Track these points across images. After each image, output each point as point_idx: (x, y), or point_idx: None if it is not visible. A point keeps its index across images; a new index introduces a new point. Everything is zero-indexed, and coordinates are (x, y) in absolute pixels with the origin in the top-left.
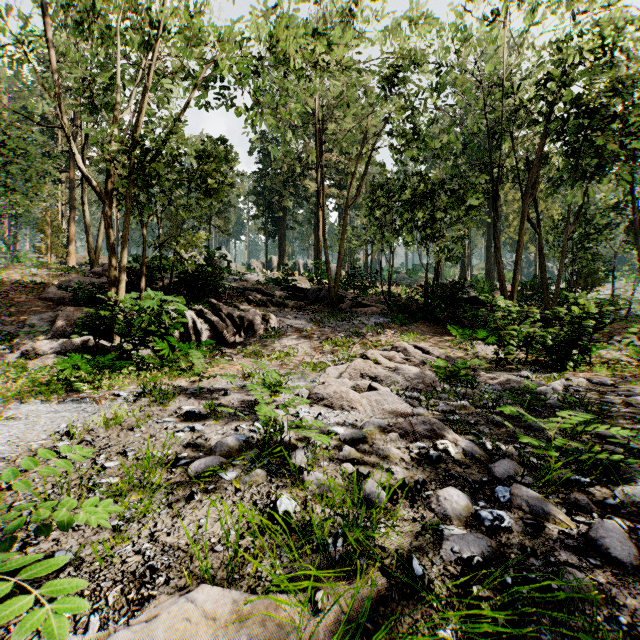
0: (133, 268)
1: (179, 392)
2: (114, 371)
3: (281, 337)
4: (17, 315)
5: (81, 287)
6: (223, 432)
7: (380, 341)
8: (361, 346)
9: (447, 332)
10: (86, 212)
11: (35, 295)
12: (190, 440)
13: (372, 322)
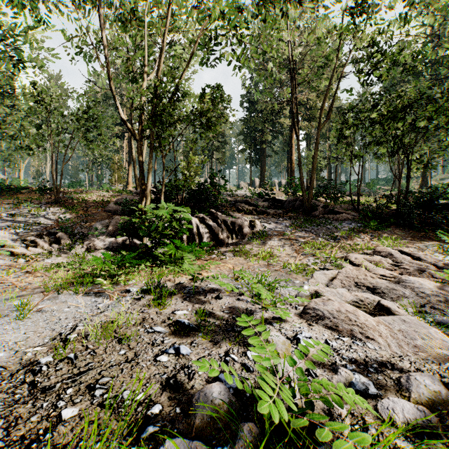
0: (157, 187)
1: (178, 290)
2: (132, 267)
3: (265, 239)
4: (89, 222)
5: (126, 202)
6: (210, 363)
7: (358, 245)
8: (340, 249)
9: (426, 237)
10: (133, 153)
11: (102, 208)
12: (171, 372)
13: (345, 227)
